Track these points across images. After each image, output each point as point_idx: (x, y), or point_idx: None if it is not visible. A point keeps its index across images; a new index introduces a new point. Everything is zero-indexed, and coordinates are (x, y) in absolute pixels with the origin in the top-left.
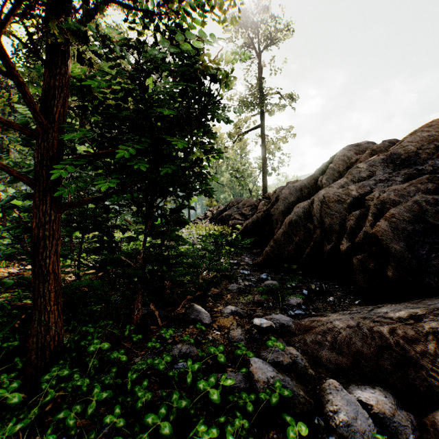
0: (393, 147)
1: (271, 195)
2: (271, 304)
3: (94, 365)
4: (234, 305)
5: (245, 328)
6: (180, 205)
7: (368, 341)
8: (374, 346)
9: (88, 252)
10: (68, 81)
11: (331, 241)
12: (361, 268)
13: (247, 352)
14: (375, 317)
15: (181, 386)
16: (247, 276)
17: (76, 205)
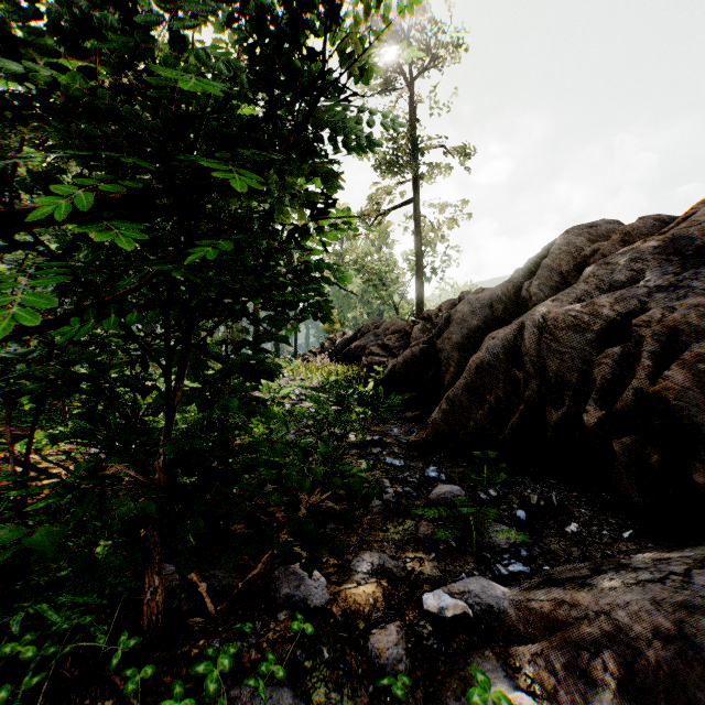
0: (669, 225)
1: (434, 315)
2: (455, 542)
3: None
4: (378, 548)
5: (406, 618)
6: (258, 339)
7: None
8: None
9: (54, 443)
10: None
11: (561, 403)
12: (629, 463)
13: None
14: None
15: None
16: (400, 471)
17: None
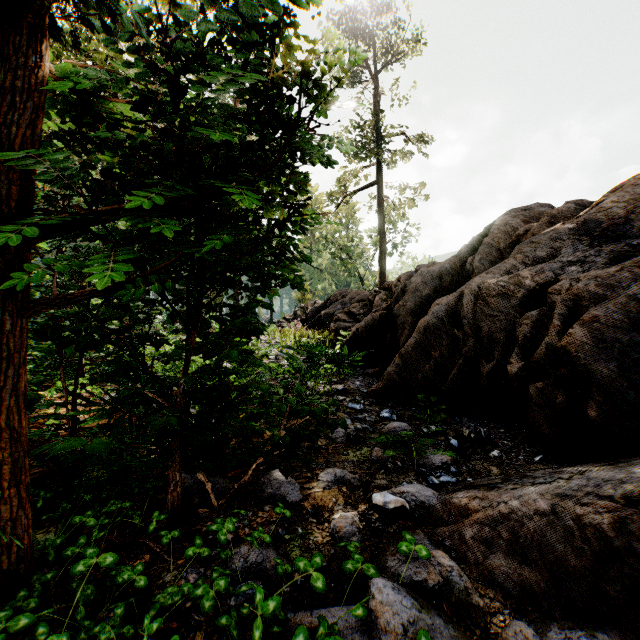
0: (585, 210)
1: (394, 285)
2: (400, 463)
3: (85, 596)
4: (340, 466)
5: (359, 510)
6: (249, 302)
7: (575, 544)
8: (586, 551)
9: (94, 381)
10: (42, 80)
11: (492, 357)
12: (542, 403)
13: (365, 566)
14: (581, 496)
15: (245, 634)
16: (360, 414)
17: (58, 303)
